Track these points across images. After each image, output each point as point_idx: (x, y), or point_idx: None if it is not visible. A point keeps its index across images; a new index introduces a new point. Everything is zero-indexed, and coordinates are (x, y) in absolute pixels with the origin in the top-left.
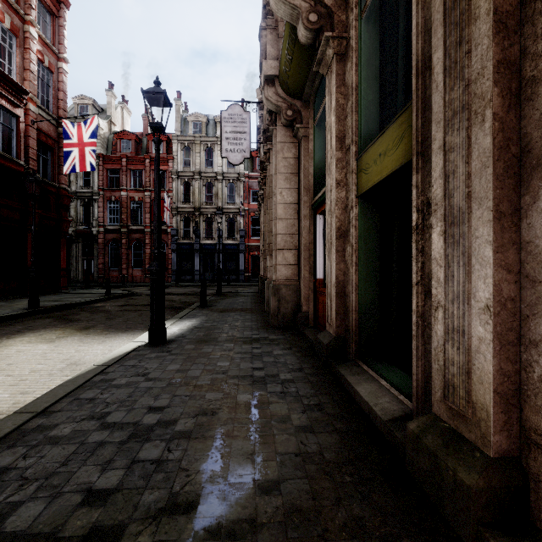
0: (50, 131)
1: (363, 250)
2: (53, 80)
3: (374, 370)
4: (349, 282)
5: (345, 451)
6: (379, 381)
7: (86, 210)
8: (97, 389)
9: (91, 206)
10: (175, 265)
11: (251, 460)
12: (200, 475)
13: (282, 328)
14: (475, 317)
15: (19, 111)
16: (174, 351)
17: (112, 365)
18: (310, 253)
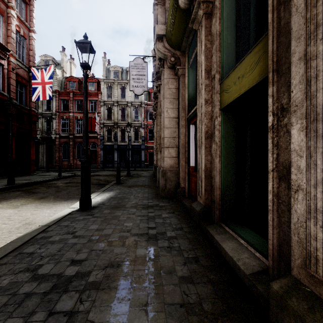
0: (24, 75)
1: (224, 146)
2: (26, 43)
3: (234, 231)
4: (214, 168)
5: (219, 302)
6: (238, 240)
7: (48, 124)
8: (37, 245)
9: (51, 122)
10: (102, 158)
11: (144, 311)
12: None
13: (168, 198)
14: None
15: (3, 62)
16: (95, 215)
17: (52, 225)
18: (186, 149)
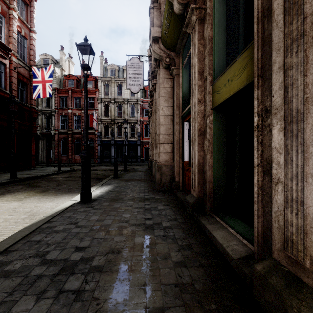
0: (25, 74)
1: (216, 143)
2: (27, 43)
3: (224, 221)
4: (206, 163)
5: (209, 282)
6: (228, 229)
7: (48, 121)
8: (43, 234)
9: (50, 118)
10: (100, 153)
11: (143, 290)
12: (107, 303)
13: (163, 191)
14: (312, 191)
15: (6, 61)
16: (95, 207)
17: (55, 216)
18: (180, 145)
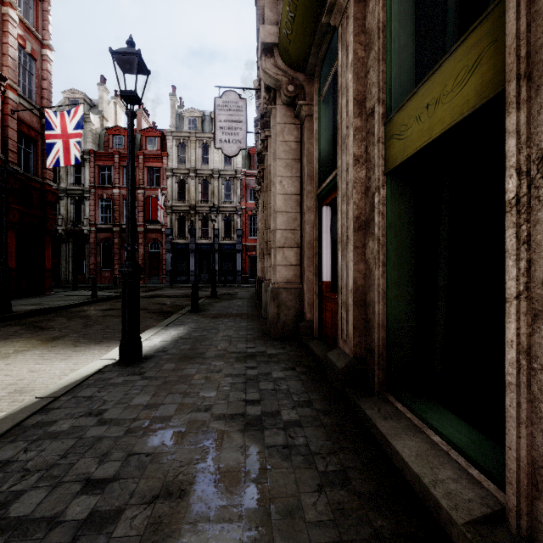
0: (33, 122)
1: (394, 245)
2: (37, 67)
3: (415, 413)
4: (372, 287)
5: None
6: (428, 434)
7: (77, 208)
8: (23, 442)
9: (81, 204)
10: (170, 265)
11: None
12: None
13: (282, 338)
14: None
15: None
16: (147, 374)
17: (61, 396)
18: (315, 251)
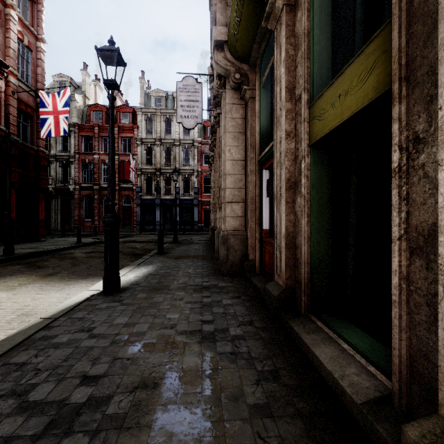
0: (29, 101)
1: (316, 200)
2: (32, 57)
3: (331, 328)
4: (299, 233)
5: None
6: (340, 343)
7: (64, 170)
8: (33, 350)
9: (68, 167)
10: (140, 217)
11: None
12: None
13: (230, 274)
14: None
15: None
16: (125, 301)
17: (59, 318)
18: (256, 206)
